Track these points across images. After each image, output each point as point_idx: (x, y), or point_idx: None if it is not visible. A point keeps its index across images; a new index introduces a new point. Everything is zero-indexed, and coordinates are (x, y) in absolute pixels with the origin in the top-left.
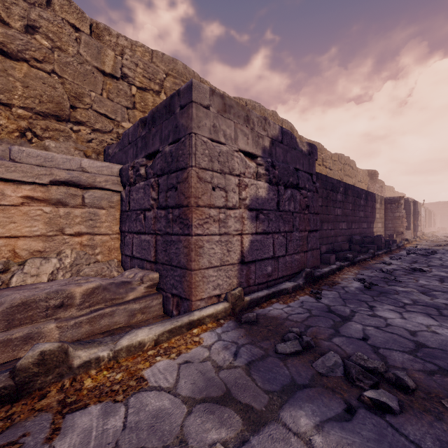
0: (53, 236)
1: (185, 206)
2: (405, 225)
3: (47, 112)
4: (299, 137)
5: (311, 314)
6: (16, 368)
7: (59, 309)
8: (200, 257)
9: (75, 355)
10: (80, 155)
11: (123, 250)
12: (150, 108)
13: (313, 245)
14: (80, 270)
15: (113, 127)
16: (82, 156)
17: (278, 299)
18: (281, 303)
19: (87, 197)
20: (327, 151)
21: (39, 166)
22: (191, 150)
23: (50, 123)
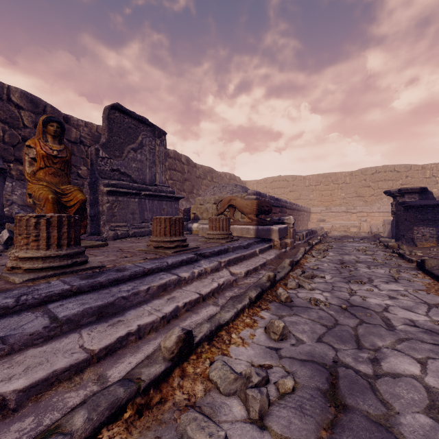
0: None
1: None
2: None
3: None
4: None
5: None
6: None
7: None
8: None
9: None
10: None
11: None
12: None
13: None
14: None
15: None
16: None
17: None
18: None
19: None
20: None
21: None
22: None
23: None
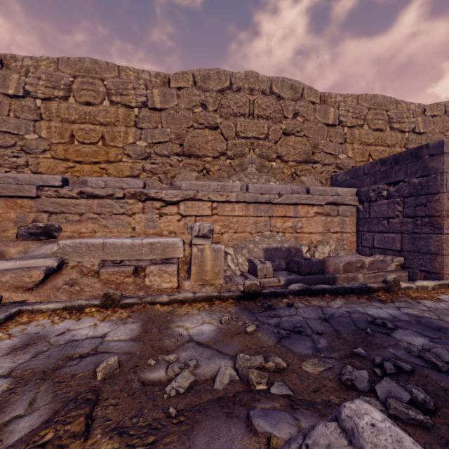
0: (325, 233)
1: (435, 216)
2: None
3: (302, 160)
4: None
5: None
6: (386, 281)
7: (360, 268)
8: (448, 248)
9: (400, 283)
10: (318, 182)
11: (360, 243)
12: (357, 139)
13: None
14: (338, 253)
15: (333, 160)
16: (319, 183)
17: None
18: None
19: (340, 210)
20: None
21: (320, 195)
22: (442, 182)
23: (303, 166)
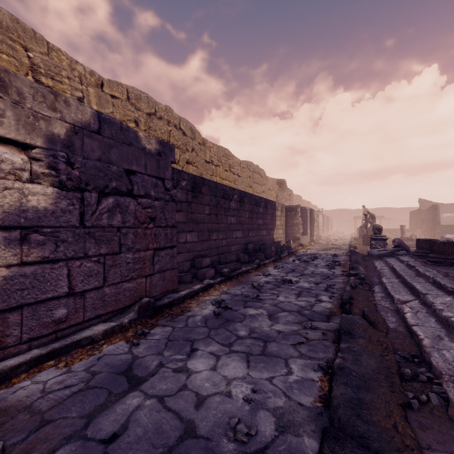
0: None
1: None
2: (301, 231)
3: None
4: (202, 140)
5: (85, 386)
6: None
7: None
8: None
9: None
10: None
11: None
12: None
13: (165, 265)
14: None
15: None
16: None
17: (61, 359)
18: (61, 366)
19: None
20: (235, 157)
21: None
22: None
23: None
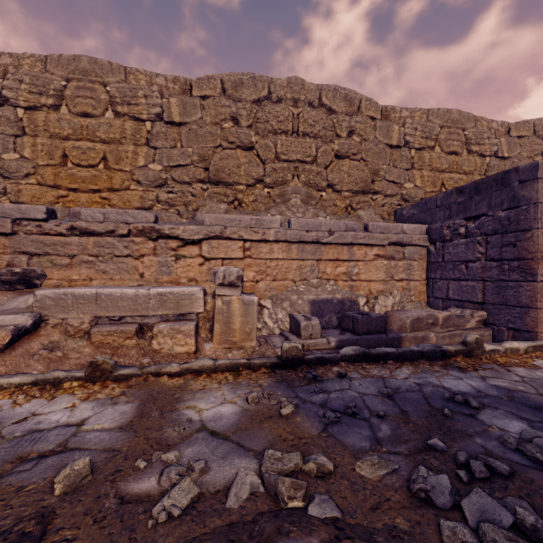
0: (388, 281)
1: (527, 259)
2: None
3: (358, 190)
4: None
5: None
6: (467, 342)
7: (432, 326)
8: None
9: (483, 345)
10: (379, 218)
11: (431, 293)
12: (427, 164)
13: None
14: (404, 306)
15: (397, 190)
16: (380, 219)
17: None
18: None
19: (406, 252)
20: None
21: (381, 233)
22: (536, 215)
23: (360, 198)
